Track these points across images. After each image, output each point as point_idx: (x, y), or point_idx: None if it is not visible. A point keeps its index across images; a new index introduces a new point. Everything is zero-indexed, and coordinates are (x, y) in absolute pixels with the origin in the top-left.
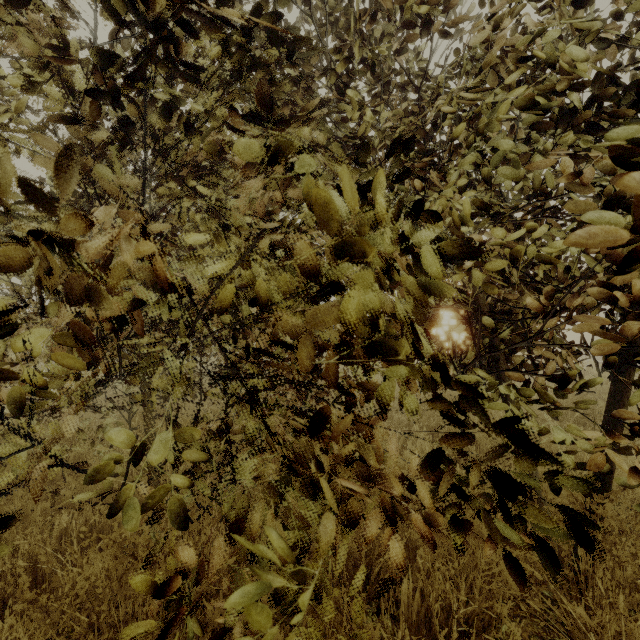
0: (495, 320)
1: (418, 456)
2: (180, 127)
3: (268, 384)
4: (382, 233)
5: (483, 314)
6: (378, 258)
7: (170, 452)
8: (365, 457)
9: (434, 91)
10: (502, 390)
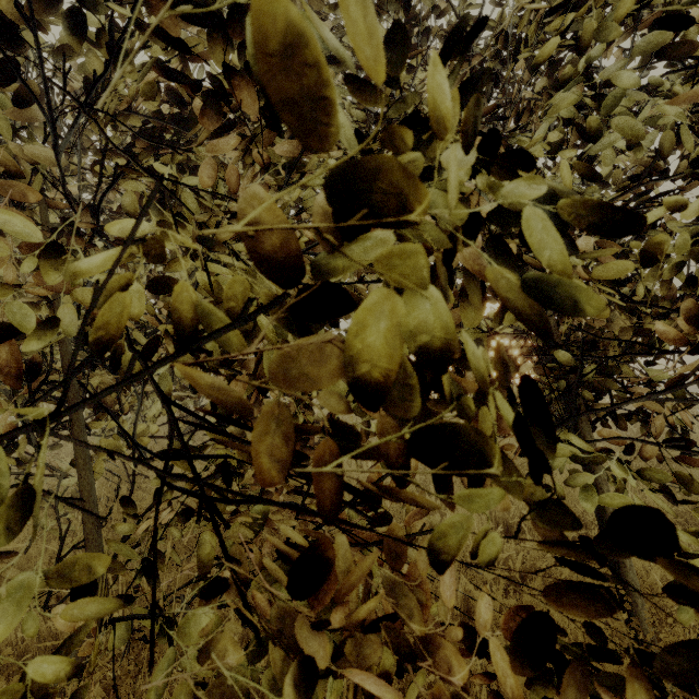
0: (575, 355)
1: (489, 595)
2: (107, 55)
3: (246, 458)
4: (439, 186)
5: (557, 347)
6: (434, 232)
7: (33, 614)
8: (400, 615)
9: (496, 23)
10: (615, 471)
